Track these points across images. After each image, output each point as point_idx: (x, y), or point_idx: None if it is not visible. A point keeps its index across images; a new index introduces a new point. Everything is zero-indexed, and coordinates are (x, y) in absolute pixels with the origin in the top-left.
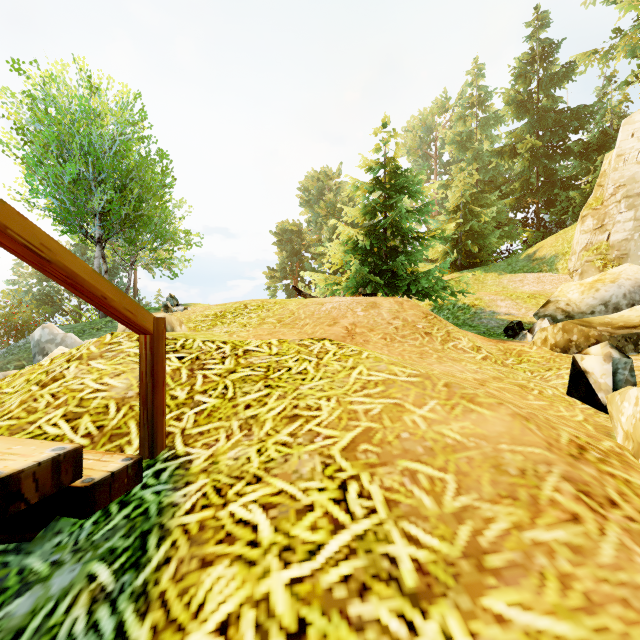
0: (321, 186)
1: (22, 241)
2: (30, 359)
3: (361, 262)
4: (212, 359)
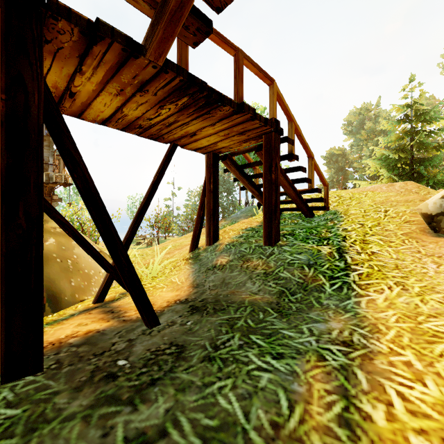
0: (362, 118)
1: (318, 169)
2: (253, 213)
3: (392, 169)
4: (331, 198)
